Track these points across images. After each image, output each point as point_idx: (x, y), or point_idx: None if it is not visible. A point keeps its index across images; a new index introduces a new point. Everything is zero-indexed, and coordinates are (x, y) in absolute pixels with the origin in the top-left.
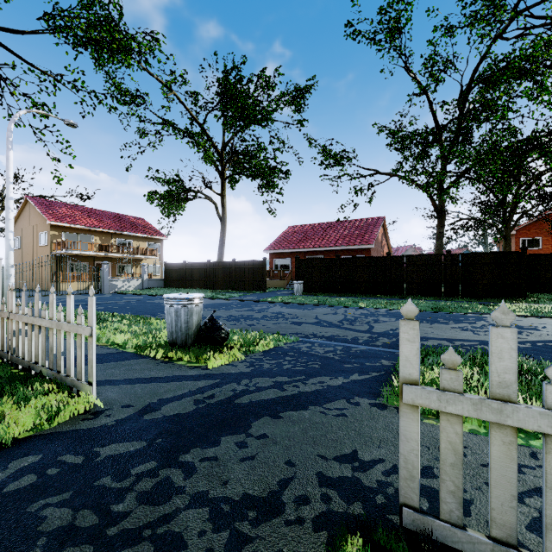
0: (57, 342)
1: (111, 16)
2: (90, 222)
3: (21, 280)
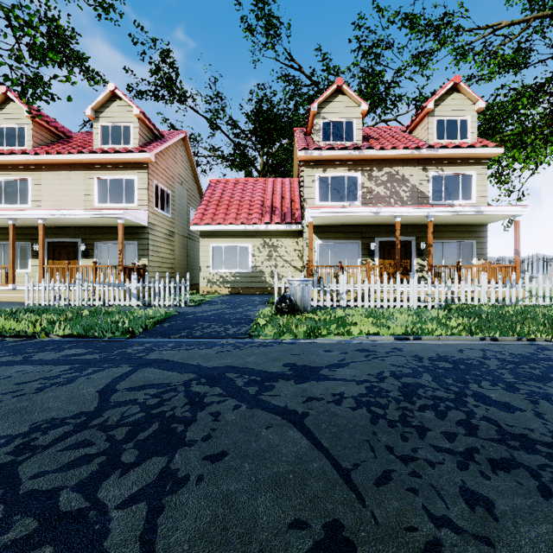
0: None
1: None
2: None
3: None
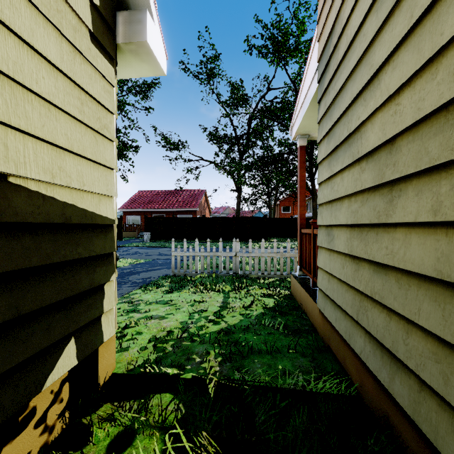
0: None
1: None
2: None
3: None
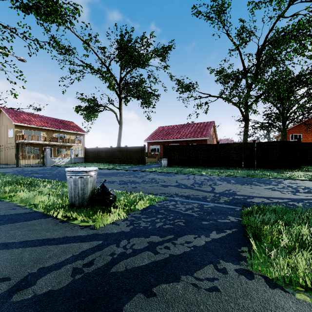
0: None
1: None
2: (40, 124)
3: None
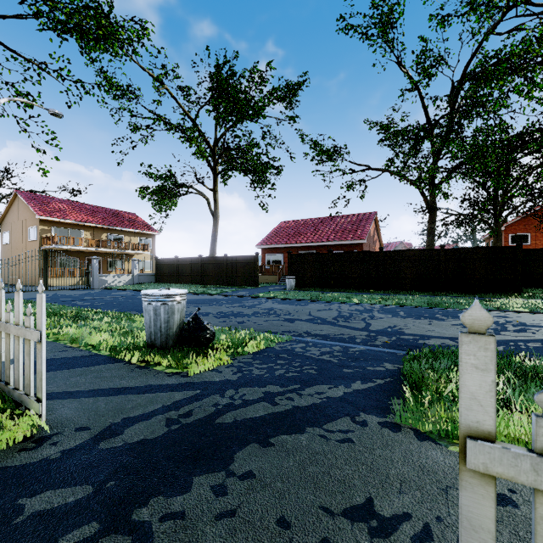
0: (5, 348)
1: (101, 9)
2: (80, 217)
3: (10, 276)
